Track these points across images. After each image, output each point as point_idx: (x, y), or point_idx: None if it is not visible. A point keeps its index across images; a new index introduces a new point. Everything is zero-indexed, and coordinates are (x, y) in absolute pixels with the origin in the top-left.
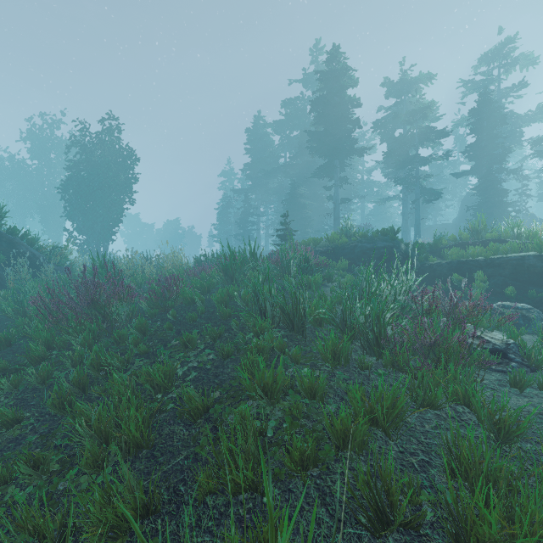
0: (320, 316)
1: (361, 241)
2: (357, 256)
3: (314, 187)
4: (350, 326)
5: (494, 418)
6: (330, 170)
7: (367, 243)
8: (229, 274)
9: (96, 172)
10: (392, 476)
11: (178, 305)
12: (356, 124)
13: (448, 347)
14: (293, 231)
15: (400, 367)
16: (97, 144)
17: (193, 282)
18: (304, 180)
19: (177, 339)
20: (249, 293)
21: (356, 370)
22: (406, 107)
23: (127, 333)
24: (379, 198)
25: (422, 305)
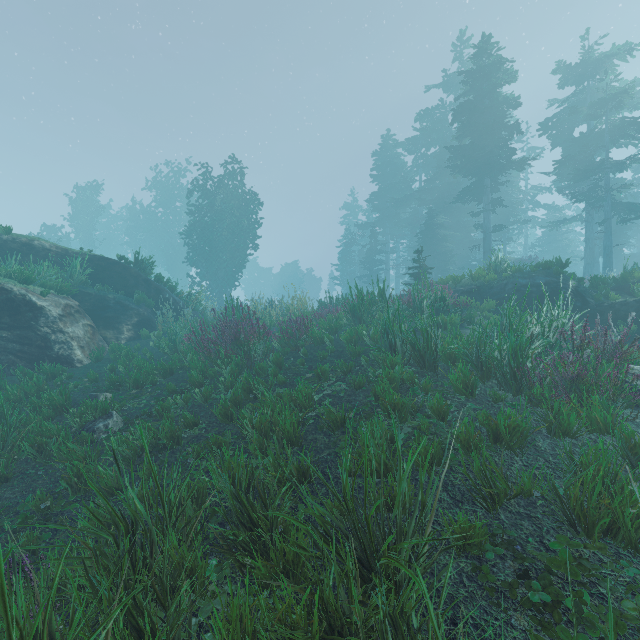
0: (451, 350)
1: (514, 277)
2: (508, 295)
3: (457, 213)
4: (485, 361)
5: (631, 444)
6: (478, 192)
7: (522, 279)
8: (357, 315)
9: (219, 218)
10: (512, 480)
11: (307, 345)
12: (514, 129)
13: (596, 383)
14: (428, 268)
15: (537, 400)
16: (220, 189)
17: (321, 324)
18: (444, 206)
19: (311, 372)
20: (378, 332)
21: (489, 403)
22: (592, 95)
23: (266, 365)
24: (551, 220)
25: (571, 342)
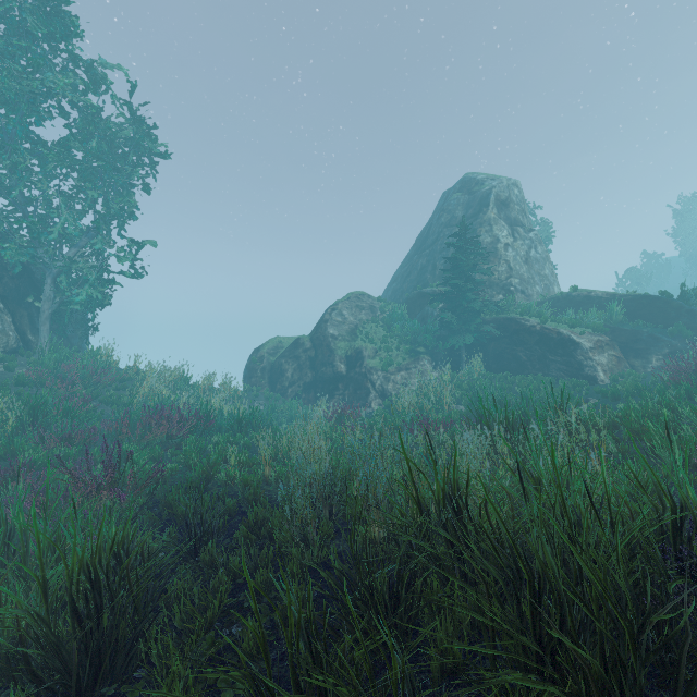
0: None
1: None
2: None
3: None
4: None
5: None
6: None
7: None
8: None
9: None
10: None
11: None
12: None
13: None
14: None
15: None
16: None
17: None
18: None
19: None
20: None
21: None
22: None
23: None
24: None
25: None
